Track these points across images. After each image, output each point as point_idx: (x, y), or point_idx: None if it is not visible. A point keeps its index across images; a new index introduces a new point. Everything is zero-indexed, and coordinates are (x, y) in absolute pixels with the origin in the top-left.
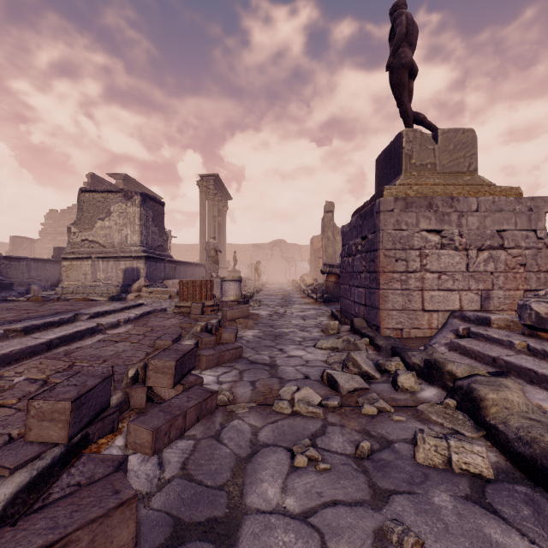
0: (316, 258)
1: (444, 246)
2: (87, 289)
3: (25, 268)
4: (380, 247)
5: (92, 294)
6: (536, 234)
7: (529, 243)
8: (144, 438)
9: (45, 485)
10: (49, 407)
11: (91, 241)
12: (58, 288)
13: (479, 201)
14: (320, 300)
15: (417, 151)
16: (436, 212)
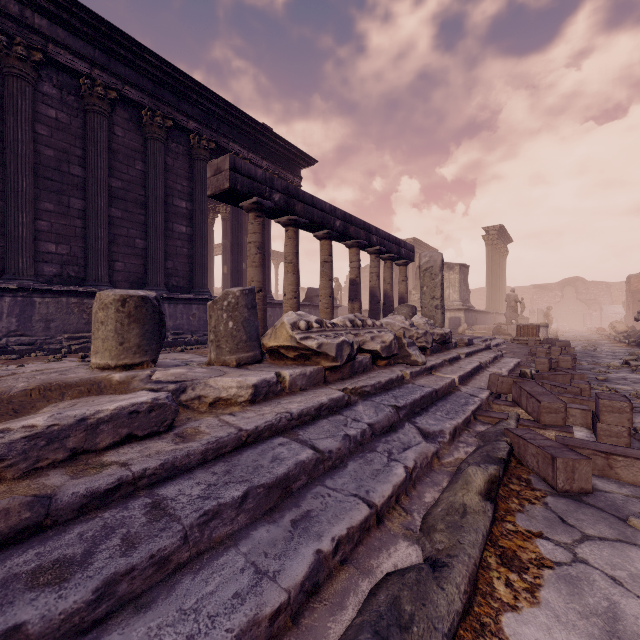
0: (634, 301)
1: None
2: None
3: None
4: None
5: None
6: None
7: None
8: None
9: None
10: (541, 350)
11: None
12: None
13: None
14: (633, 344)
15: None
16: None
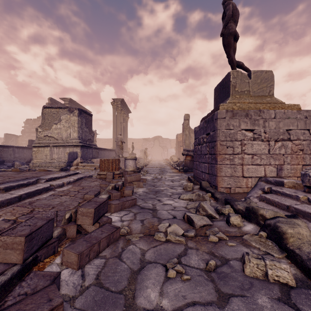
0: (179, 146)
1: (255, 139)
2: (47, 164)
3: (12, 152)
4: (217, 140)
5: (50, 167)
6: (309, 131)
7: (305, 137)
8: (73, 259)
9: (6, 292)
10: (10, 240)
11: (49, 136)
12: (30, 164)
13: (275, 112)
14: (182, 171)
15: (239, 83)
16: (250, 119)
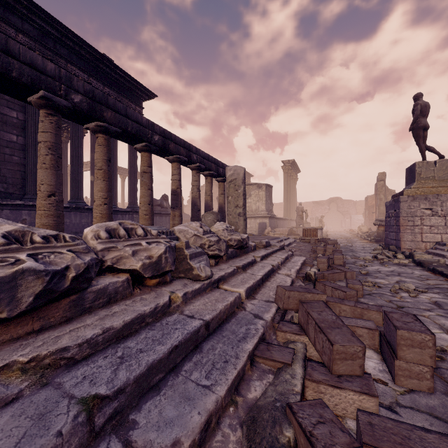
0: (370, 212)
1: (433, 215)
2: None
3: None
4: (400, 216)
5: None
6: None
7: None
8: None
9: None
10: (320, 248)
11: None
12: None
13: None
14: (373, 241)
15: (424, 171)
16: (429, 201)
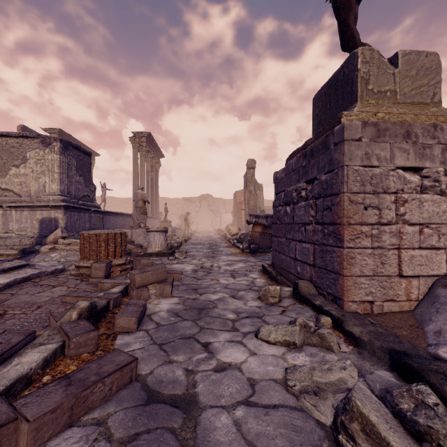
0: (238, 210)
1: (426, 189)
2: None
3: None
4: (344, 190)
5: (0, 247)
6: None
7: None
8: None
9: None
10: None
11: (4, 189)
12: None
13: None
14: (247, 251)
15: (375, 74)
16: (414, 144)
